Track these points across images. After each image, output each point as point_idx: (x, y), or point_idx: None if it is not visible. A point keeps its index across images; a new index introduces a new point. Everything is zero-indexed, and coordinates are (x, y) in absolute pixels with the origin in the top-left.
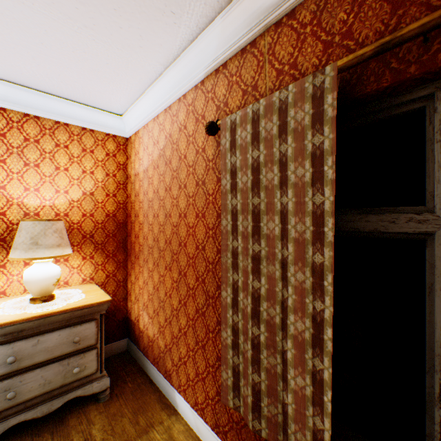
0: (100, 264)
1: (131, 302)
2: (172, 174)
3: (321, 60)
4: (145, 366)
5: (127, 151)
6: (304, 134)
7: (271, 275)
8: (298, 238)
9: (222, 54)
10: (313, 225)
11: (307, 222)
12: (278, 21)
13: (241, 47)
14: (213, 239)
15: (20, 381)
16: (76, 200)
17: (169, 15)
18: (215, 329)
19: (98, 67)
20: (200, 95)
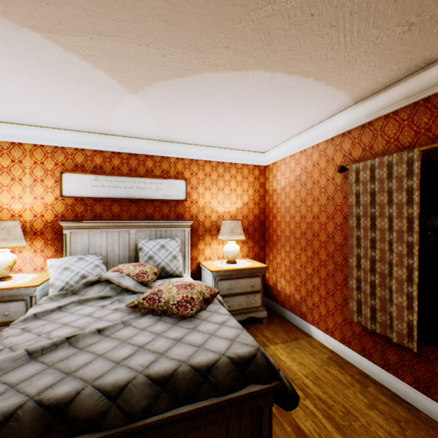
0: (250, 247)
1: (268, 273)
2: (306, 192)
3: (413, 140)
4: (282, 313)
5: (265, 174)
6: (401, 179)
7: (382, 249)
8: (398, 229)
9: (347, 127)
10: (407, 223)
11: (403, 222)
12: (386, 115)
13: (361, 124)
14: (340, 231)
15: (231, 299)
16: (239, 208)
17: (316, 113)
18: (341, 283)
19: (265, 135)
20: (329, 146)
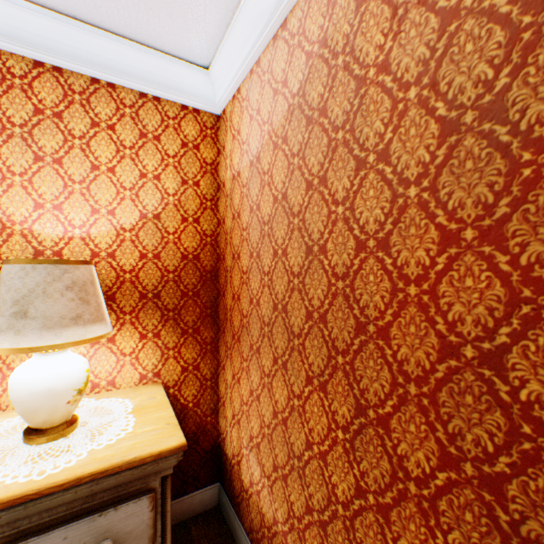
0: (170, 348)
1: (224, 420)
2: (329, 140)
3: None
4: None
5: (218, 139)
6: None
7: None
8: None
9: None
10: None
11: None
12: None
13: None
14: None
15: None
16: (129, 229)
17: None
18: None
19: None
20: None
